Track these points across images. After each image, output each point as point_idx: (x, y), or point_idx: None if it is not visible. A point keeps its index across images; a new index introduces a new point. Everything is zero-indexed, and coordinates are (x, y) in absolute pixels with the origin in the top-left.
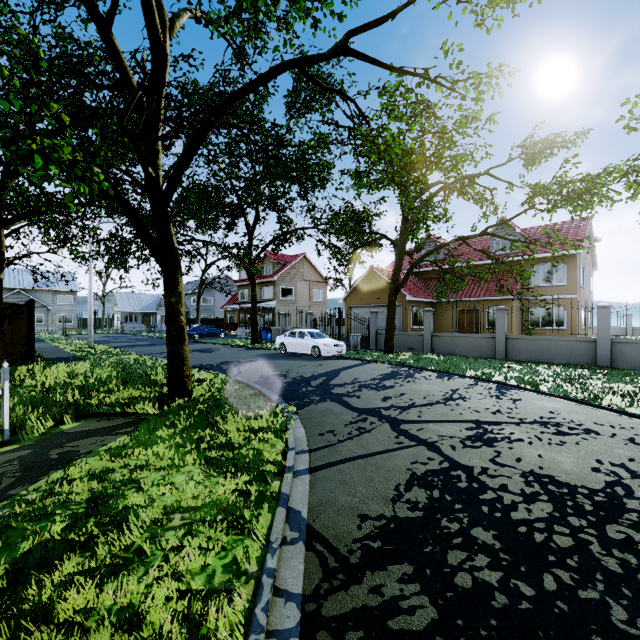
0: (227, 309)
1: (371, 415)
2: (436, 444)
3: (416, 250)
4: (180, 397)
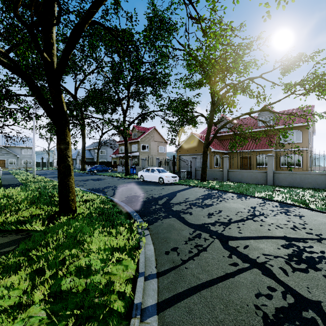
0: (113, 157)
1: (203, 231)
2: (267, 266)
3: (219, 121)
4: (66, 215)
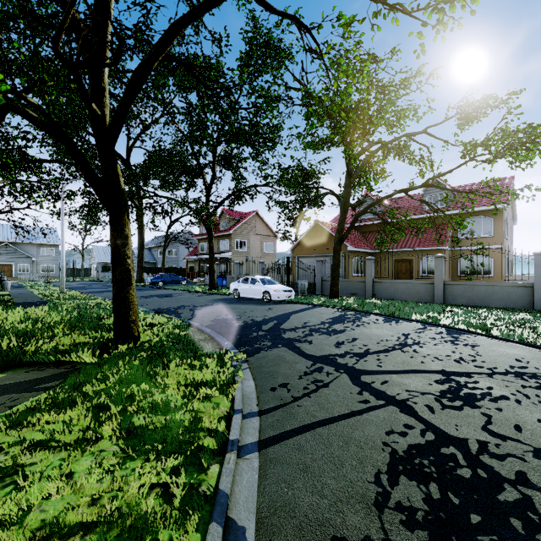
0: (189, 260)
1: (326, 364)
2: (408, 403)
3: (359, 203)
4: (125, 343)
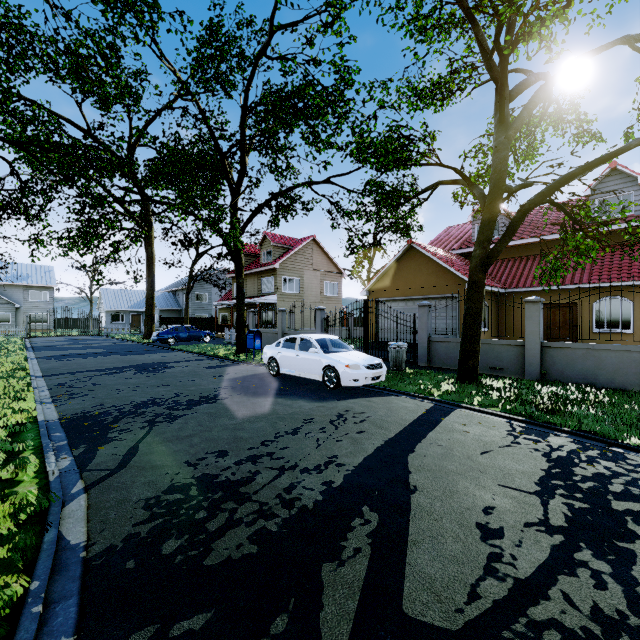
0: (221, 306)
1: None
2: None
3: (520, 186)
4: None
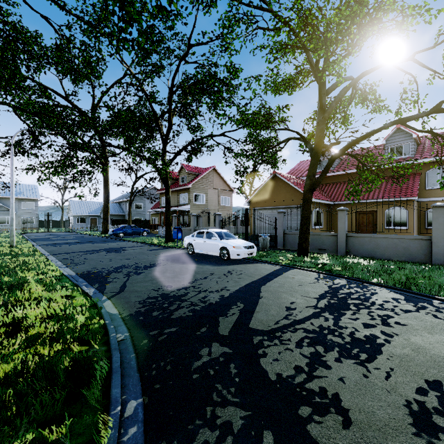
0: (152, 212)
1: None
2: None
3: (333, 144)
4: None
